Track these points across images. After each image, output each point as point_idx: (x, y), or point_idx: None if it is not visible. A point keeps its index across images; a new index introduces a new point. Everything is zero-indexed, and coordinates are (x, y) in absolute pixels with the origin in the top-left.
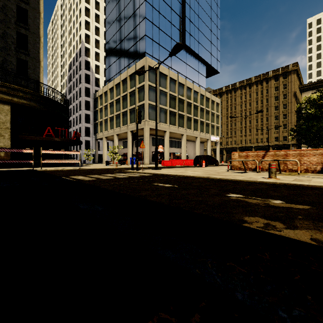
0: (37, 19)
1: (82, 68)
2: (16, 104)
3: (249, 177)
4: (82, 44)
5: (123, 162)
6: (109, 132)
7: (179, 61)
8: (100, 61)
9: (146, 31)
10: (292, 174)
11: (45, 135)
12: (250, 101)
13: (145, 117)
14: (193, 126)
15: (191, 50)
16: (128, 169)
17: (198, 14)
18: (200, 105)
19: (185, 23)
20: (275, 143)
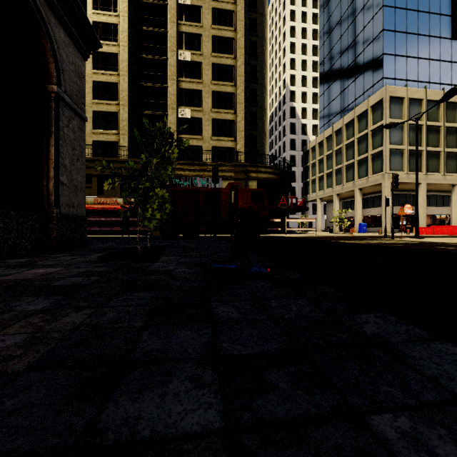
0: (263, 94)
1: (287, 118)
2: (260, 180)
3: None
4: (287, 89)
5: (347, 230)
6: (325, 192)
7: (447, 65)
8: (307, 102)
9: (383, 48)
10: None
11: (280, 204)
12: None
13: (384, 168)
14: None
15: None
16: (375, 238)
17: None
18: None
19: None
20: None
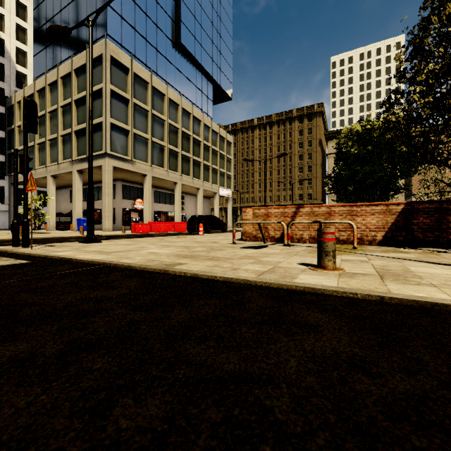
0: None
1: None
2: None
3: (273, 267)
4: None
5: (64, 227)
6: (37, 172)
7: (171, 67)
8: (29, 44)
9: None
10: (347, 250)
11: None
12: (270, 145)
13: (104, 146)
14: (193, 171)
15: (190, 55)
16: None
17: (201, 4)
18: (203, 140)
19: (180, 10)
20: (300, 201)
